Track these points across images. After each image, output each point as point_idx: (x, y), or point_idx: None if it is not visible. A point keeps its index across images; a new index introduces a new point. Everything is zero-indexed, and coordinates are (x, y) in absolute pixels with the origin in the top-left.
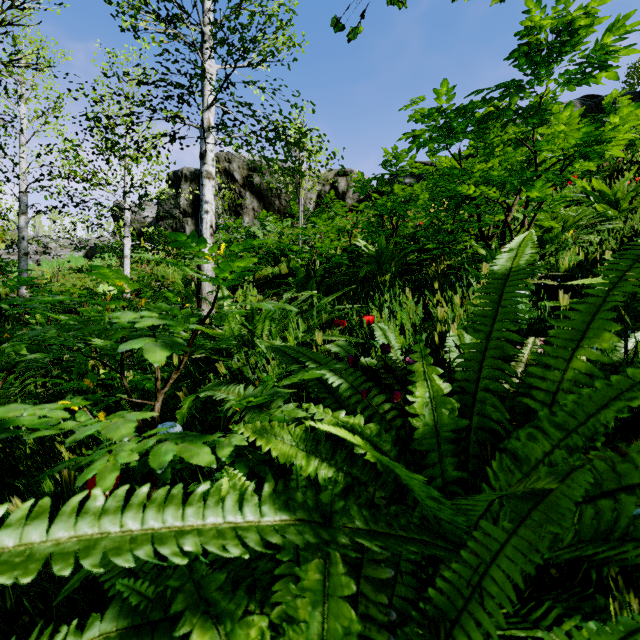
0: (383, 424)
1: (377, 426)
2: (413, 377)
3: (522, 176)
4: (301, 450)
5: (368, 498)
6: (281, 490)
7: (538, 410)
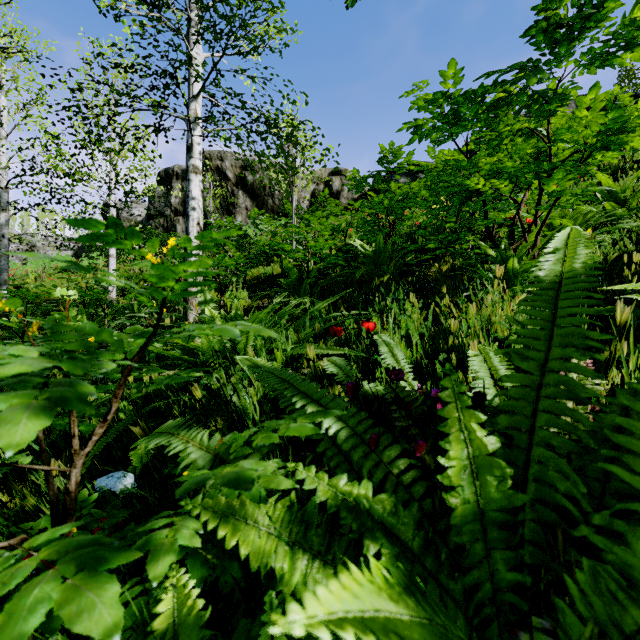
0: (401, 492)
1: (394, 499)
2: (445, 429)
3: (540, 167)
4: (284, 542)
5: None
6: None
7: (638, 487)
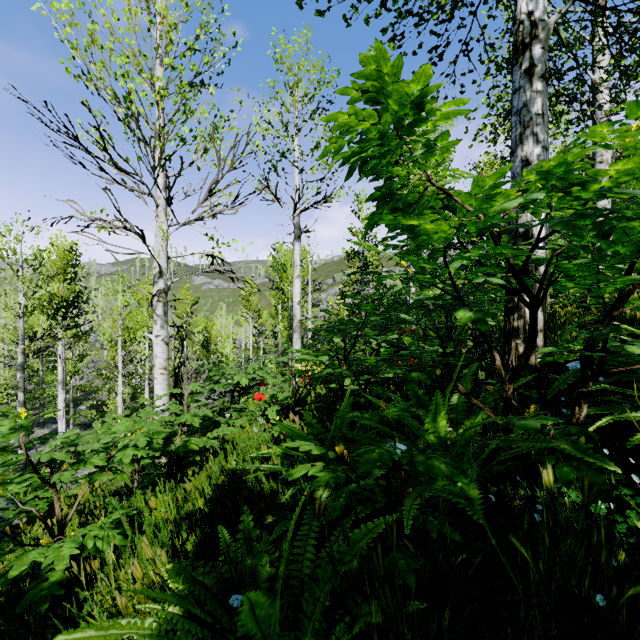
0: None
1: None
2: None
3: None
4: None
5: None
6: None
7: None
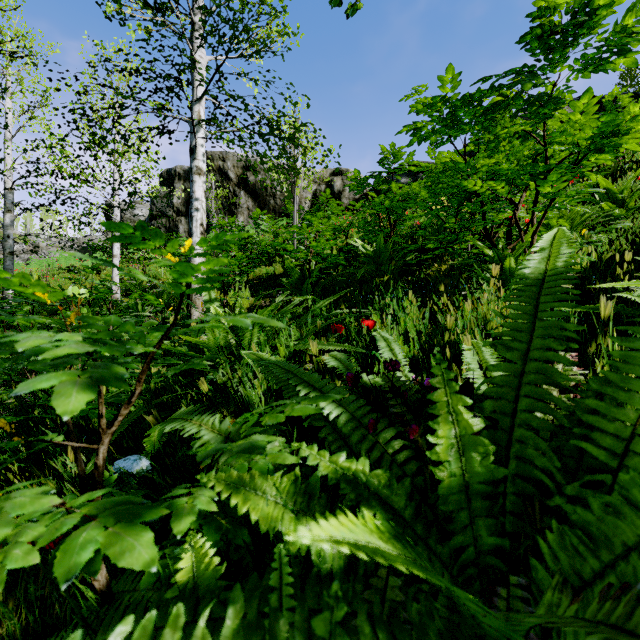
0: (395, 469)
1: (388, 474)
2: (434, 411)
3: (534, 170)
4: (289, 510)
5: (381, 590)
6: (253, 619)
7: (603, 460)
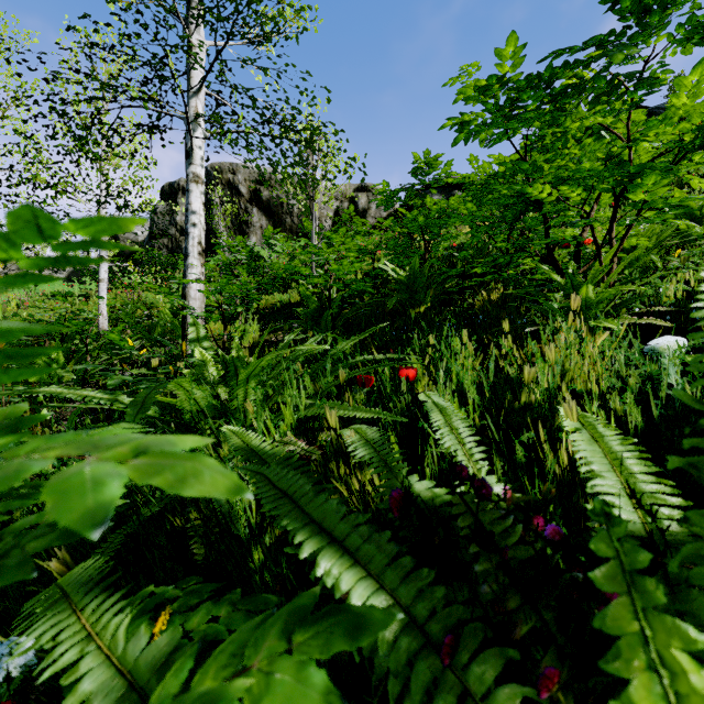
0: None
1: None
2: (618, 665)
3: (625, 169)
4: None
5: None
6: None
7: None
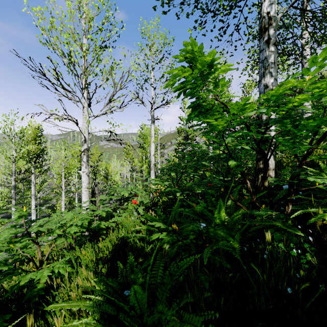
0: None
1: None
2: None
3: None
4: None
5: None
6: None
7: None
